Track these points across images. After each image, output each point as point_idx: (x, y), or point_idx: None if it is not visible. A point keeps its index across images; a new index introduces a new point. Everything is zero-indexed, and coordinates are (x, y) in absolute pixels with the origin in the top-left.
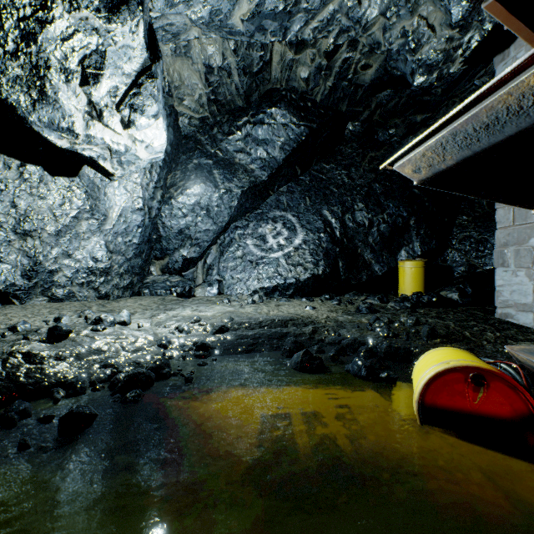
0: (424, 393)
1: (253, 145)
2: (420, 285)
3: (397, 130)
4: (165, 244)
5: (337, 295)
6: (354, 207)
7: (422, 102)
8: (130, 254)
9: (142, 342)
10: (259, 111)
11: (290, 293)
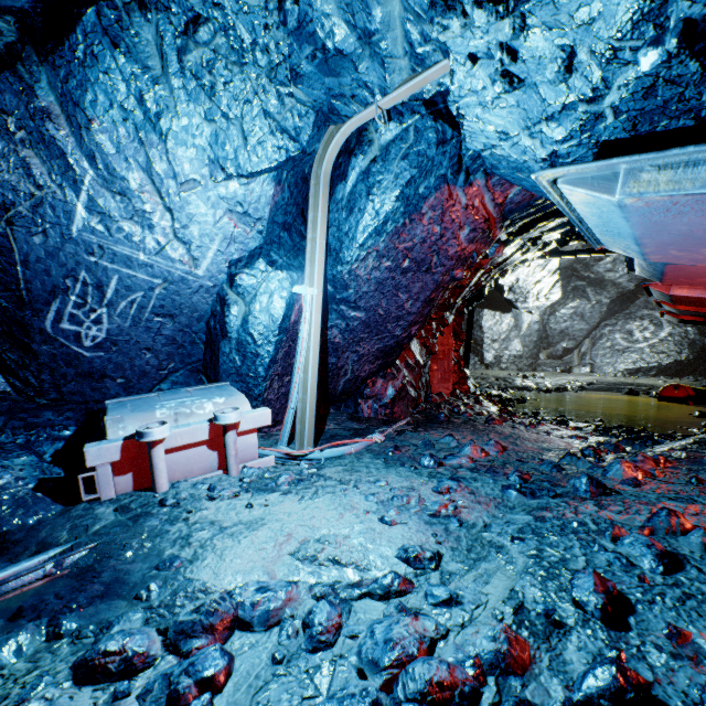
0: (659, 393)
1: (620, 266)
2: None
3: None
4: (550, 340)
5: None
6: None
7: None
8: (531, 347)
9: (553, 384)
10: None
11: (653, 373)
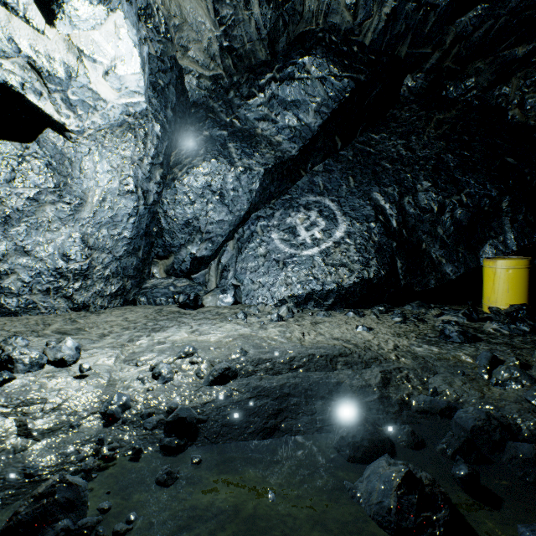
0: None
1: (279, 110)
2: (522, 295)
3: (479, 79)
4: (168, 239)
5: (393, 306)
6: (416, 187)
7: (534, 19)
8: (120, 252)
9: (71, 408)
10: (287, 63)
11: (330, 303)
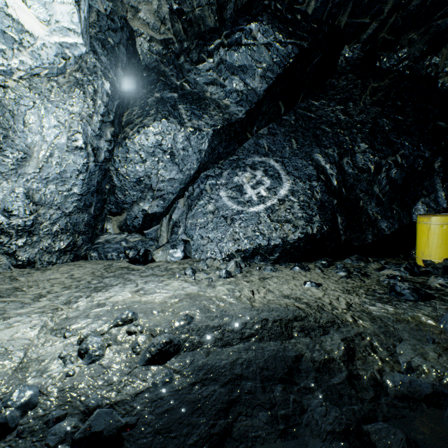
0: None
1: (227, 74)
2: None
3: (411, 49)
4: (121, 196)
5: (333, 260)
6: (354, 148)
7: None
8: (70, 208)
9: None
10: (234, 29)
11: (275, 257)
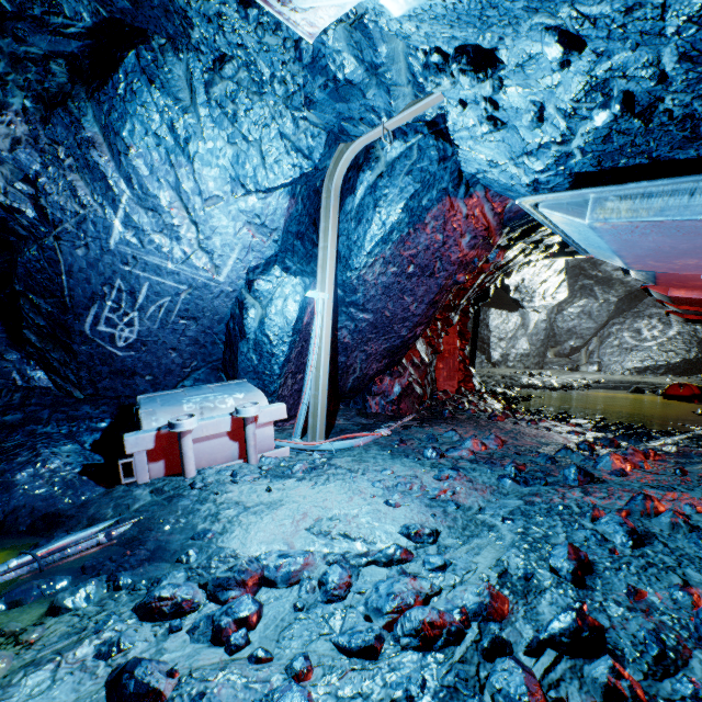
0: (665, 391)
1: None
2: None
3: None
4: (557, 338)
5: None
6: None
7: None
8: (538, 346)
9: (559, 382)
10: None
11: (661, 372)
